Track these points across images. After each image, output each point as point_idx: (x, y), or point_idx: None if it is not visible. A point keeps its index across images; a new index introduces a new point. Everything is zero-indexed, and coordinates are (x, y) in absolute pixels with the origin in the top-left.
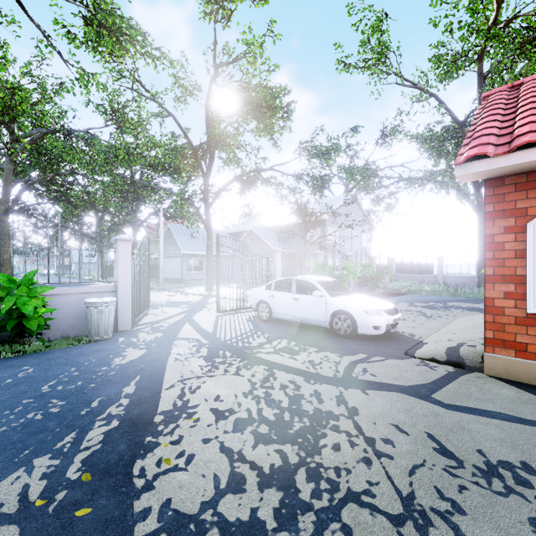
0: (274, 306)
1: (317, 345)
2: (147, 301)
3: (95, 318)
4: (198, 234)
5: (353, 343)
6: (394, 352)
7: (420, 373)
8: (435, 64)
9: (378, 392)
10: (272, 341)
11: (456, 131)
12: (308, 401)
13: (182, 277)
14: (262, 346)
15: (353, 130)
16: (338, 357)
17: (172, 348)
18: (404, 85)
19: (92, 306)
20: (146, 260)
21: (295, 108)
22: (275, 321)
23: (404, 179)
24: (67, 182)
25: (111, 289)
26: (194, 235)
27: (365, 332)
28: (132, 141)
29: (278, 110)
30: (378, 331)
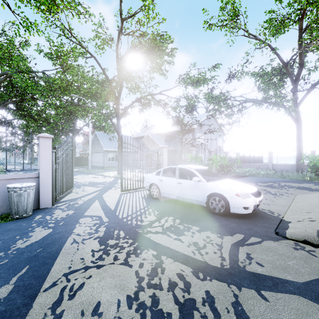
0: (162, 187)
1: (198, 223)
2: (71, 182)
3: (15, 200)
4: (114, 138)
5: (227, 221)
6: (265, 231)
7: (304, 260)
8: (270, 23)
9: (276, 295)
10: (160, 218)
11: (281, 70)
12: (202, 315)
13: (103, 165)
14: (152, 224)
15: (215, 66)
16: (219, 238)
17: (75, 227)
18: (249, 37)
19: (12, 190)
20: (70, 154)
21: (176, 53)
22: (163, 198)
23: (249, 100)
24: (28, 103)
25: (34, 175)
26: (112, 139)
27: (236, 212)
28: (71, 78)
29: (165, 49)
30: (247, 210)
